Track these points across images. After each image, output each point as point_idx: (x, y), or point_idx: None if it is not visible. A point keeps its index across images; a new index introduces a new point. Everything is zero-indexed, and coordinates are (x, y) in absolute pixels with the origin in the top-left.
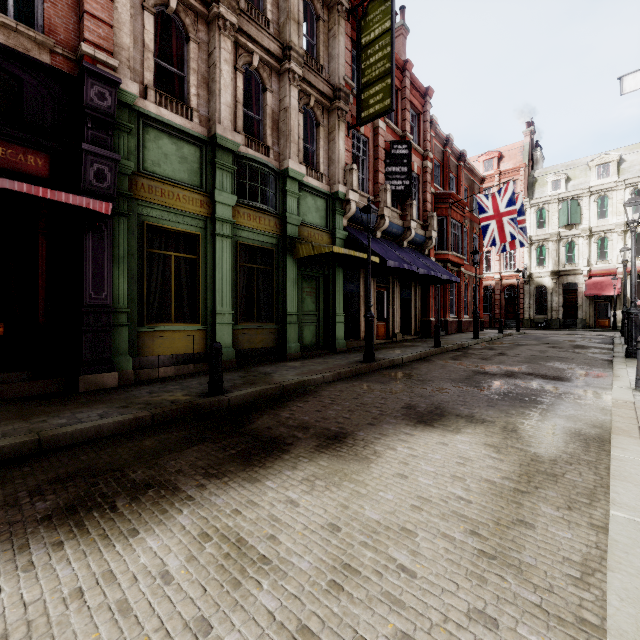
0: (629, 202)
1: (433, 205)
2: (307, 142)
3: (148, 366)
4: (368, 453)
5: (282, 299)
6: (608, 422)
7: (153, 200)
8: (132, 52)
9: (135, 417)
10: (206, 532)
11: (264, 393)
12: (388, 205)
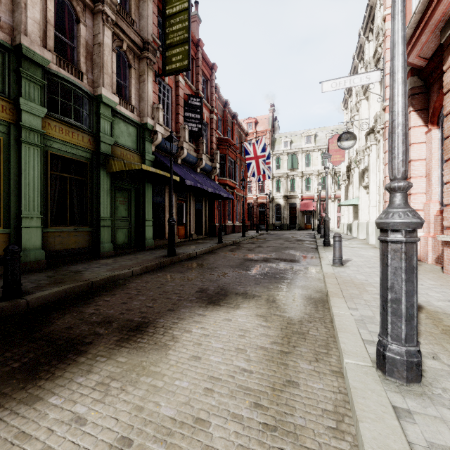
0: (325, 156)
1: (217, 145)
2: (120, 78)
3: None
4: (167, 339)
5: (96, 206)
6: (323, 288)
7: None
8: None
9: None
10: None
11: (71, 291)
12: (186, 140)
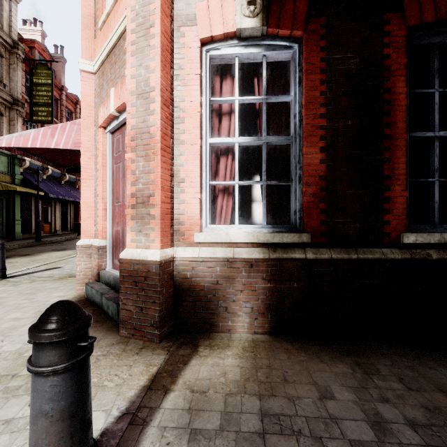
0: None
1: None
2: None
3: None
4: (38, 255)
5: None
6: None
7: None
8: None
9: None
10: None
11: None
12: None
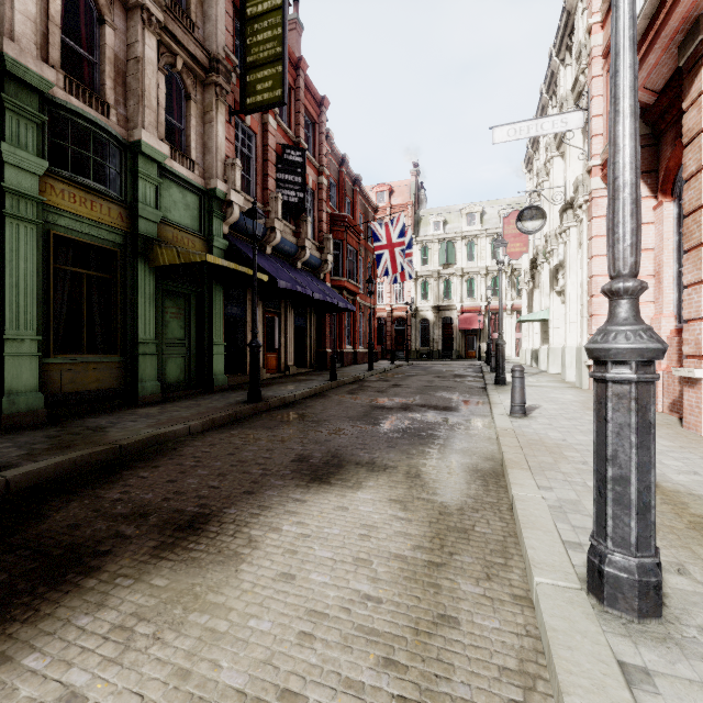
0: (498, 243)
1: (329, 226)
2: (172, 116)
3: None
4: (239, 545)
5: (132, 321)
6: (497, 452)
7: None
8: None
9: None
10: None
11: (84, 461)
12: (280, 217)
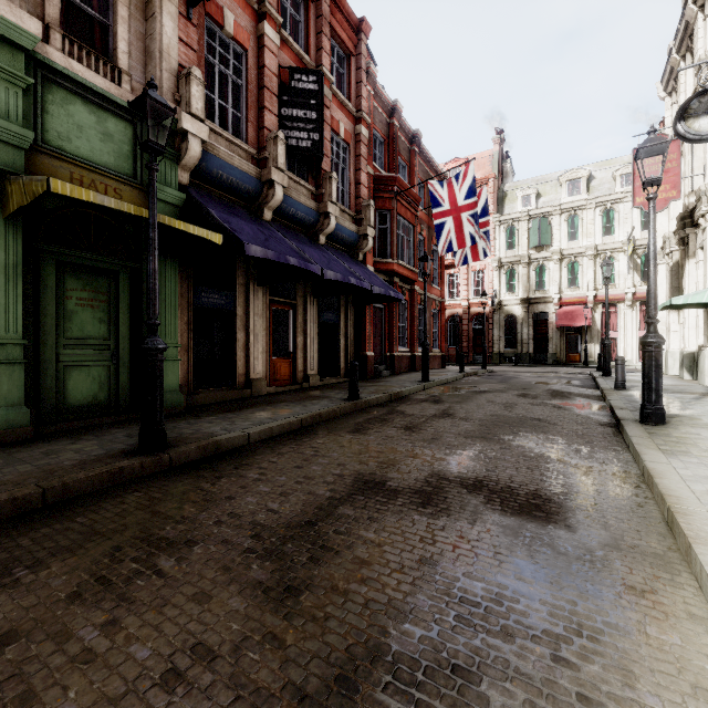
0: (647, 145)
1: (371, 192)
2: (90, 4)
3: None
4: None
5: None
6: None
7: None
8: None
9: None
10: None
11: None
12: (280, 165)
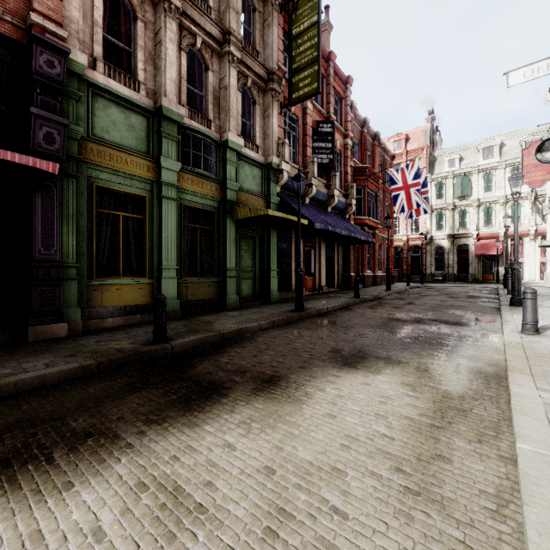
0: (513, 177)
1: (353, 177)
2: (245, 118)
3: (97, 317)
4: (300, 395)
5: (222, 256)
6: (502, 361)
7: (102, 164)
8: (81, 25)
9: (81, 366)
10: (143, 481)
11: (205, 340)
12: (315, 175)
